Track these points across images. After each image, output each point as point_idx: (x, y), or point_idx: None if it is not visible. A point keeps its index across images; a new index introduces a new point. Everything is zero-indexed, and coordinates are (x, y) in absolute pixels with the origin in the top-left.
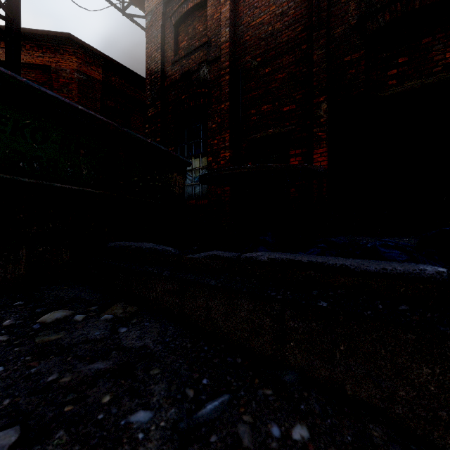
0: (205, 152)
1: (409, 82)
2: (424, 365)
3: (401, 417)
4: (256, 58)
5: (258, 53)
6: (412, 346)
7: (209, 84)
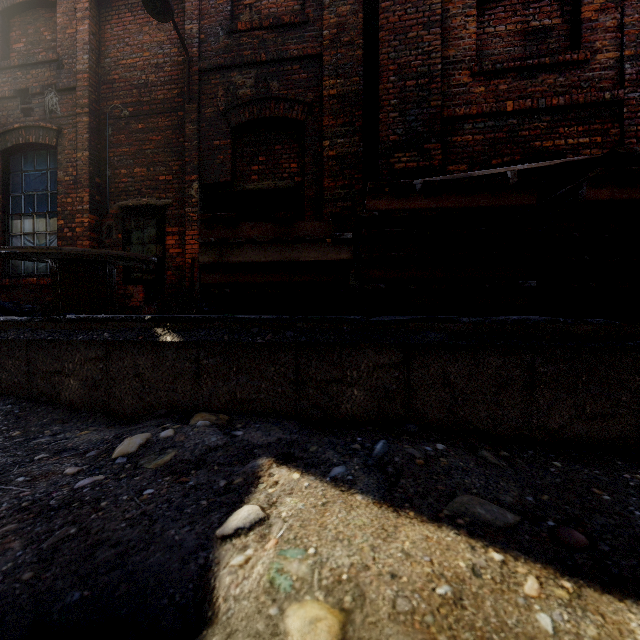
0: (55, 212)
1: (267, 181)
2: (10, 360)
3: (4, 388)
4: (127, 106)
5: (130, 101)
6: (6, 352)
7: (59, 119)
